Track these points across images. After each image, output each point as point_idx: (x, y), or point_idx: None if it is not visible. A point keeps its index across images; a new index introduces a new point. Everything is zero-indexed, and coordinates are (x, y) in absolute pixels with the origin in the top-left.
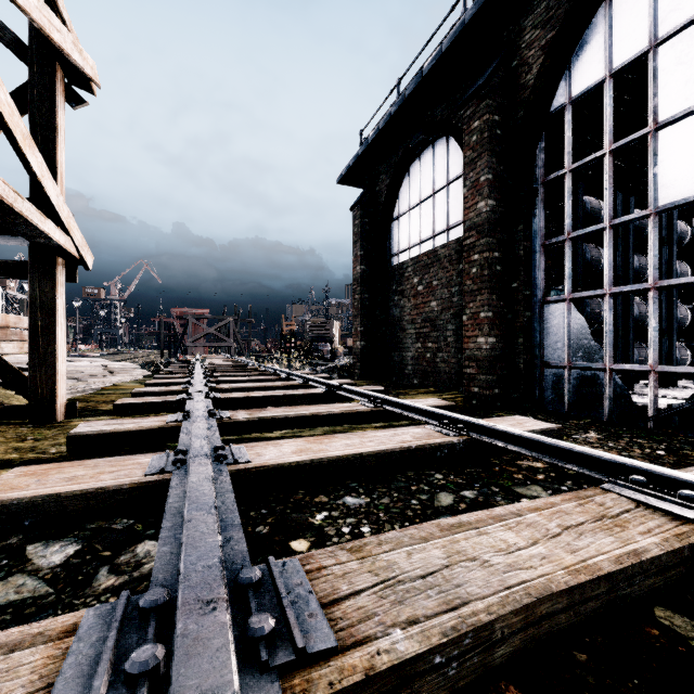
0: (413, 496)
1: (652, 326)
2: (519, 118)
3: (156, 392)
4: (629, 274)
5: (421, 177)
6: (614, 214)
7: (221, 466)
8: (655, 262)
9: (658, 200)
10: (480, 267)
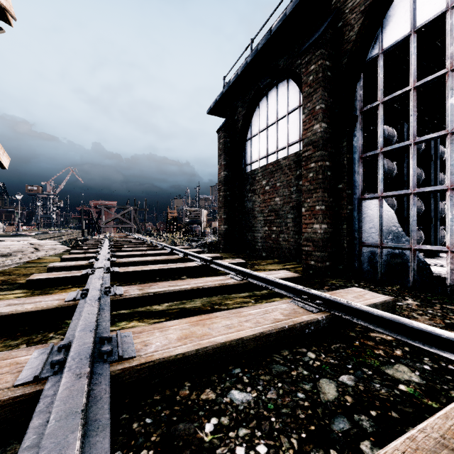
0: (297, 385)
1: (448, 218)
2: (344, 64)
3: (68, 266)
4: None
5: (267, 109)
6: (402, 138)
7: (104, 367)
8: (451, 170)
9: (453, 123)
10: (316, 172)
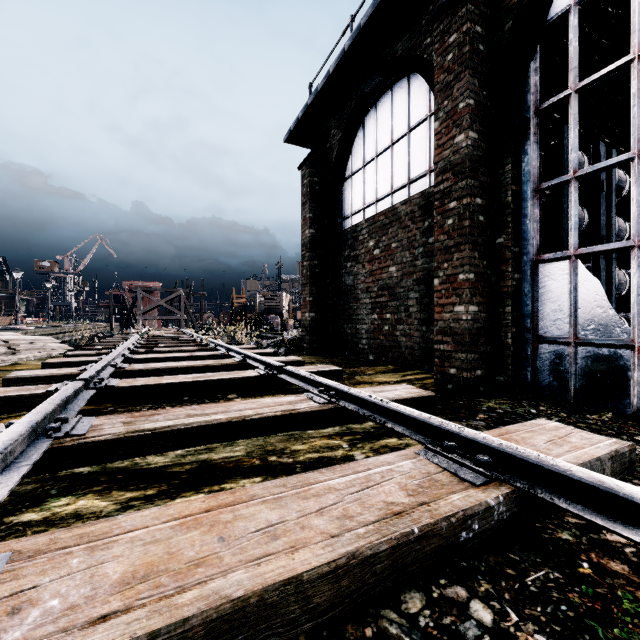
0: None
1: None
2: (507, 31)
3: (40, 376)
4: (611, 236)
5: (377, 127)
6: None
7: None
8: None
9: None
10: (459, 217)
